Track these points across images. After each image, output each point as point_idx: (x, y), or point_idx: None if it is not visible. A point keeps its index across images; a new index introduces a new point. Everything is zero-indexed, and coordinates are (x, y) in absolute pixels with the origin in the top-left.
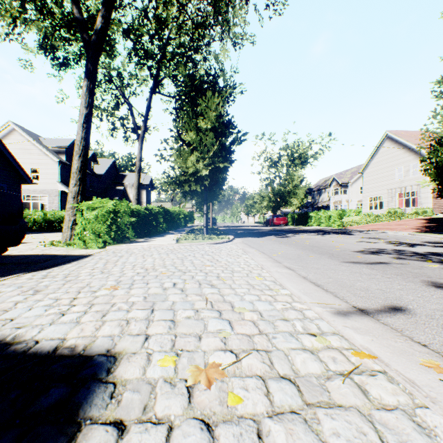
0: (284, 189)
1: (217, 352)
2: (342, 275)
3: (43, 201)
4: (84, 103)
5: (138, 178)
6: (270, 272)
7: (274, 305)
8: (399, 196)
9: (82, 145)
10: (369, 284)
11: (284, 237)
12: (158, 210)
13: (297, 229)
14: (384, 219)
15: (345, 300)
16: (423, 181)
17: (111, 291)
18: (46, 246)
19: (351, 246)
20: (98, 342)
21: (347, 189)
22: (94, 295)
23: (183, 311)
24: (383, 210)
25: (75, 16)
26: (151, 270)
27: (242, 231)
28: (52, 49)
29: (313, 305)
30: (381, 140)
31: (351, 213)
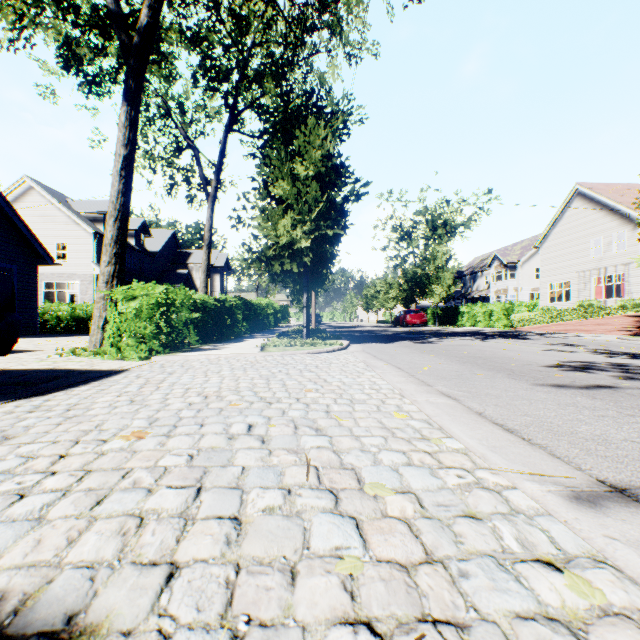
0: (421, 271)
1: (335, 632)
2: (545, 410)
3: (72, 290)
4: (121, 139)
5: (208, 257)
6: (416, 403)
7: (441, 477)
8: (596, 281)
9: (118, 203)
10: (603, 428)
11: (426, 342)
12: (236, 301)
13: (443, 331)
14: (573, 315)
15: (574, 464)
16: (639, 258)
17: (133, 442)
18: (62, 356)
19: (537, 357)
20: (54, 589)
21: (516, 271)
22: (100, 449)
23: (259, 492)
24: (570, 302)
25: (109, 8)
26: (213, 399)
27: (360, 334)
28: (75, 59)
29: (519, 477)
30: (568, 198)
31: (522, 307)
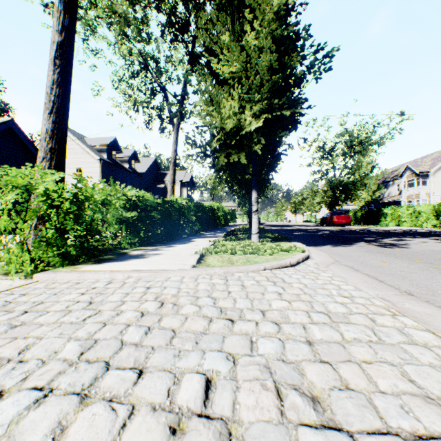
0: (347, 179)
1: None
2: None
3: None
4: (55, 25)
5: (173, 172)
6: None
7: None
8: None
9: (53, 94)
10: None
11: (391, 245)
12: (187, 203)
13: (376, 230)
14: None
15: None
16: None
17: None
18: None
19: None
20: None
21: (427, 179)
22: None
23: None
24: None
25: None
26: None
27: (300, 233)
28: None
29: None
30: None
31: None
